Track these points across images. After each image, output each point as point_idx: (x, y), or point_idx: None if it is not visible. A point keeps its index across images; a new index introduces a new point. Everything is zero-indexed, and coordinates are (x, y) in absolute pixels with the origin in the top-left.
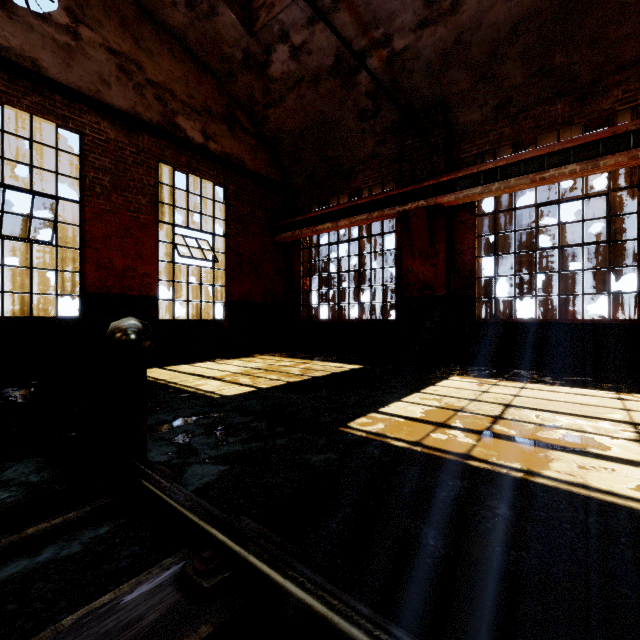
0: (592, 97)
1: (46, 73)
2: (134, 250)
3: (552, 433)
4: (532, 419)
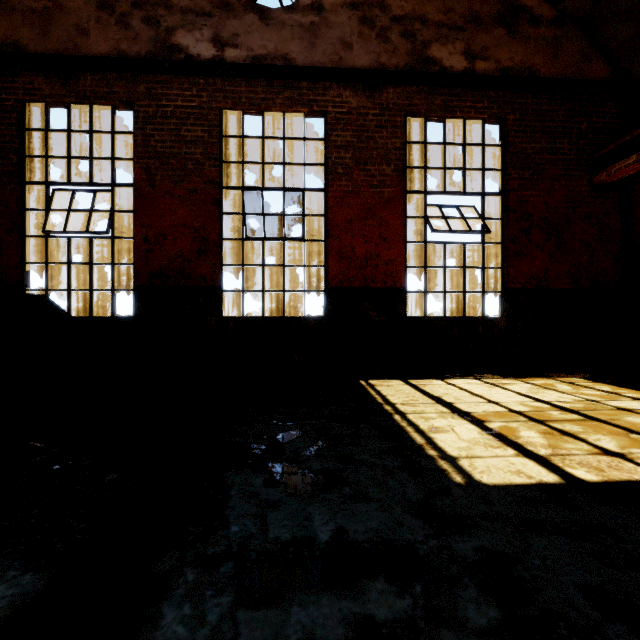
0: None
1: (294, 64)
2: (377, 233)
3: None
4: None
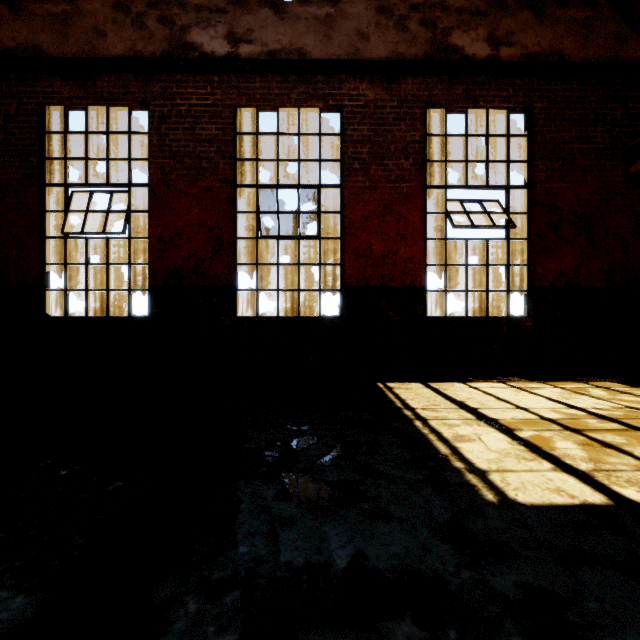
0: None
1: (309, 58)
2: (395, 230)
3: None
4: None
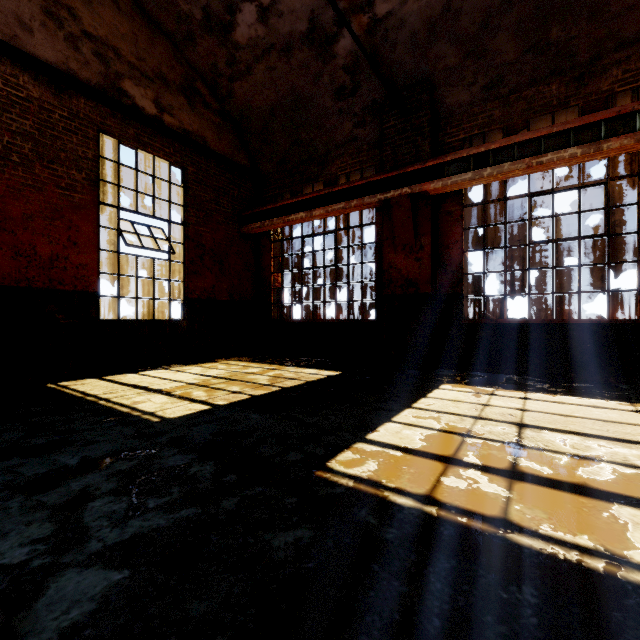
0: (590, 77)
1: None
2: (66, 235)
3: (597, 471)
4: (560, 446)
